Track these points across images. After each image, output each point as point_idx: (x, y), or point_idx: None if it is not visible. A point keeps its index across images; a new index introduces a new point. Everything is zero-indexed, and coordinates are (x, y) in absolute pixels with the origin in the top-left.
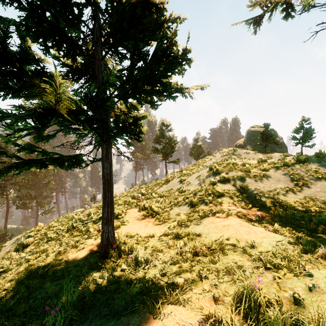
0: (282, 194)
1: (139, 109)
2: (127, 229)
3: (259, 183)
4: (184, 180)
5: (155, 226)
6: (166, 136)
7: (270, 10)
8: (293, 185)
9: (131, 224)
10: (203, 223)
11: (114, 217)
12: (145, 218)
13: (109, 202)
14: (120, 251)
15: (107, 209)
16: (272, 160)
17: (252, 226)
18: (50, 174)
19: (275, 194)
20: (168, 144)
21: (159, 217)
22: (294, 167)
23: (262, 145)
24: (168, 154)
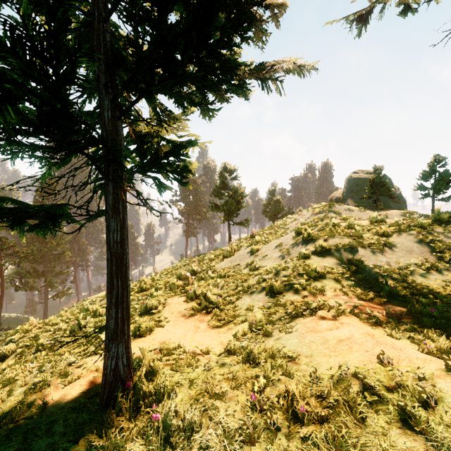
0: (419, 274)
1: (184, 129)
2: (163, 336)
3: (379, 255)
4: (257, 251)
5: (212, 331)
6: (230, 187)
7: (382, 1)
8: (435, 259)
9: (172, 325)
10: (297, 331)
11: (145, 311)
12: (196, 313)
13: (119, 297)
14: (139, 397)
15: (115, 310)
16: (395, 219)
17: (392, 339)
18: (65, 241)
19: (408, 275)
20: (232, 198)
21: (218, 313)
22: (432, 230)
23: (371, 199)
24: (233, 212)
